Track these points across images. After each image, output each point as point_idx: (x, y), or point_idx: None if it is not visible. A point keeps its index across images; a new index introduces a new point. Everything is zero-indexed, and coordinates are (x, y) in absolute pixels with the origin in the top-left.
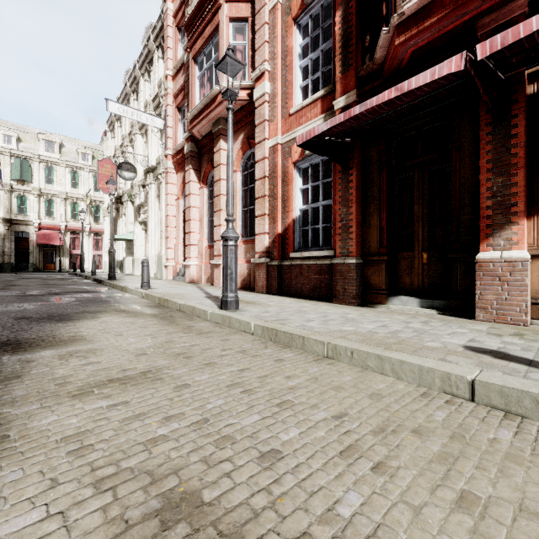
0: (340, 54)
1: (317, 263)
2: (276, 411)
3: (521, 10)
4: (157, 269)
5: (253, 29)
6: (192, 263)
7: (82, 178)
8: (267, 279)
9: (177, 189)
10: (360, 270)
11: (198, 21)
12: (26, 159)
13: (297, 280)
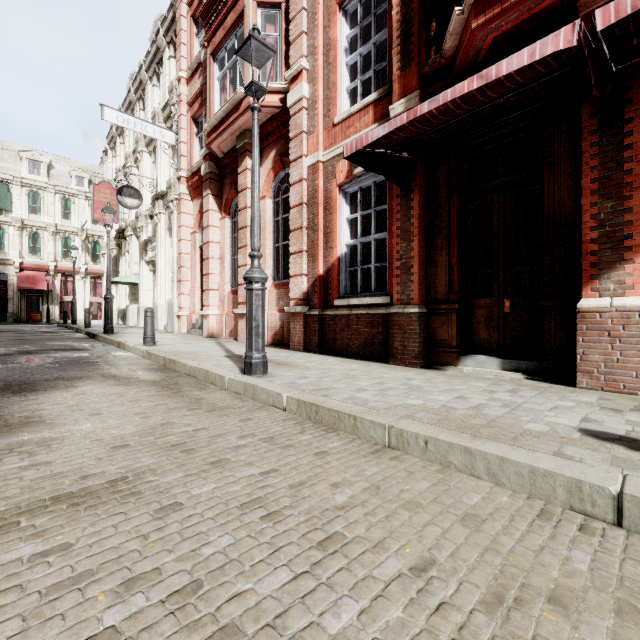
0: (398, 45)
1: (369, 312)
2: (318, 559)
3: None
4: (168, 320)
5: (287, 18)
6: (211, 312)
7: (76, 207)
8: (305, 332)
9: (192, 221)
10: (424, 322)
11: (218, 7)
12: (4, 182)
13: (343, 335)
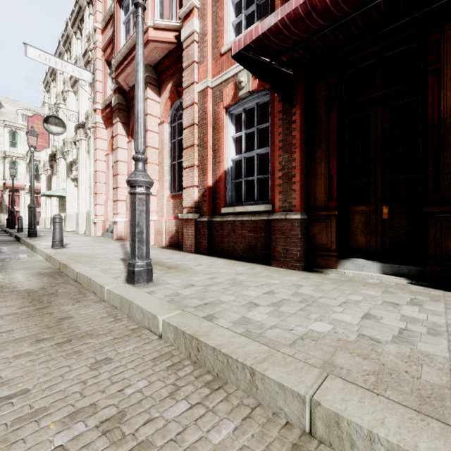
0: None
1: (253, 219)
2: None
3: None
4: (86, 226)
5: None
6: (119, 219)
7: (21, 138)
8: (196, 236)
9: (106, 145)
10: (305, 228)
11: None
12: None
13: (229, 239)
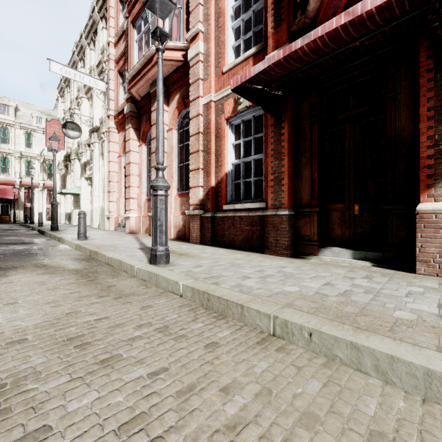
0: (272, 10)
1: (249, 214)
2: None
3: None
4: (100, 221)
5: None
6: (132, 215)
7: (36, 139)
8: (201, 230)
9: (119, 148)
10: (292, 222)
11: None
12: None
13: (230, 231)
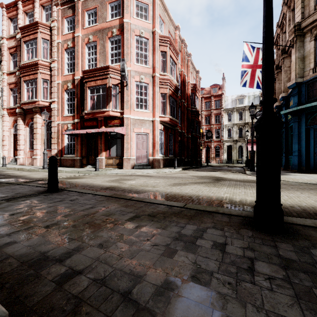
0: (76, 109)
1: (71, 158)
2: None
3: (103, 119)
4: None
5: (51, 84)
6: (21, 157)
7: None
8: None
9: (9, 124)
10: (81, 160)
11: (26, 69)
12: None
13: (66, 163)
